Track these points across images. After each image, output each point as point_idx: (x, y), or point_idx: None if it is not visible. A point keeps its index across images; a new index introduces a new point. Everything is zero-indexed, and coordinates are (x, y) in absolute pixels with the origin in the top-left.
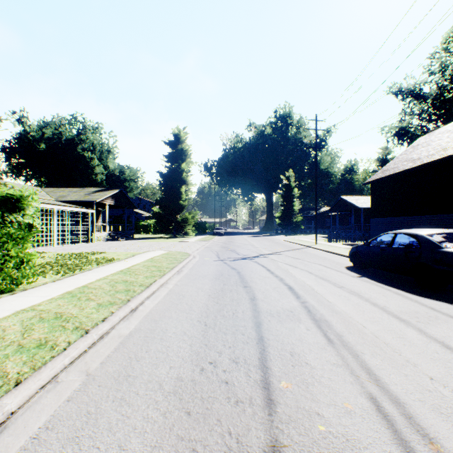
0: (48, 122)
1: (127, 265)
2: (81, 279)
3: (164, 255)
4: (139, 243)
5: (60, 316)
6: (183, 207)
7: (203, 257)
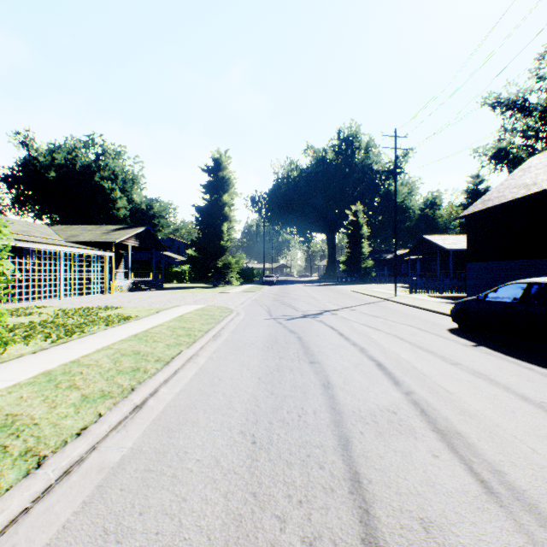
0: (60, 145)
1: (146, 325)
2: (75, 348)
3: (198, 311)
4: (168, 294)
5: (10, 423)
6: (225, 250)
7: (250, 315)
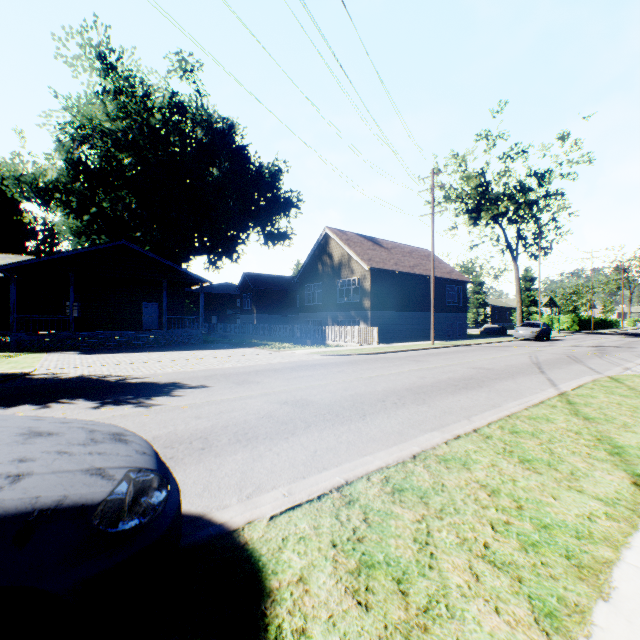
0: None
1: None
2: None
3: None
4: None
5: None
6: None
7: None
